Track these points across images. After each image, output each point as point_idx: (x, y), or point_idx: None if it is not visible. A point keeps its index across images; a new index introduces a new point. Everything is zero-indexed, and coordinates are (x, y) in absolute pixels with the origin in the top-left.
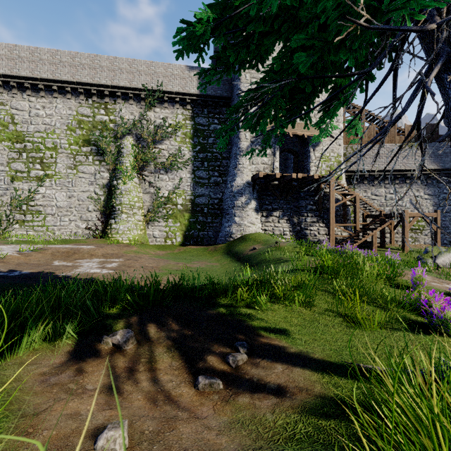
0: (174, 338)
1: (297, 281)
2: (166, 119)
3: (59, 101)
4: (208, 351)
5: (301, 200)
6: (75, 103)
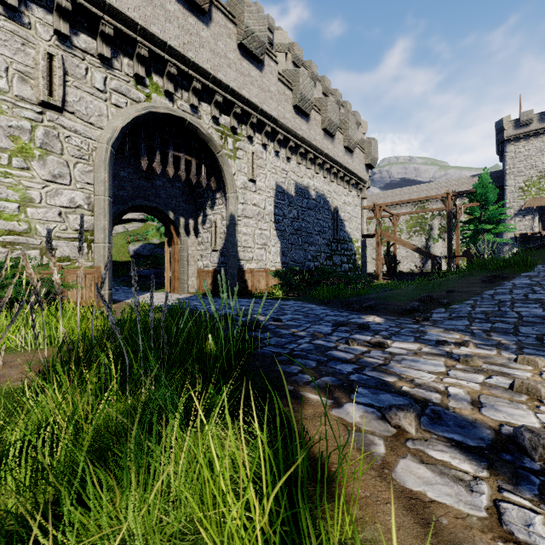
0: None
1: None
2: None
3: (402, 210)
4: None
5: None
6: (409, 209)
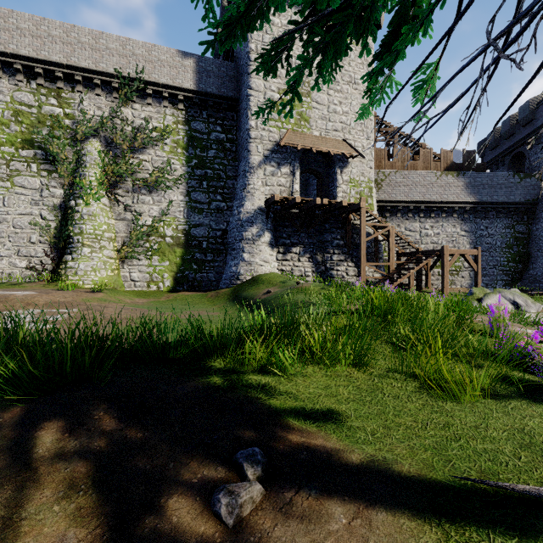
0: (97, 453)
1: (339, 327)
2: (150, 120)
3: None
4: (174, 480)
5: (326, 233)
6: (9, 85)
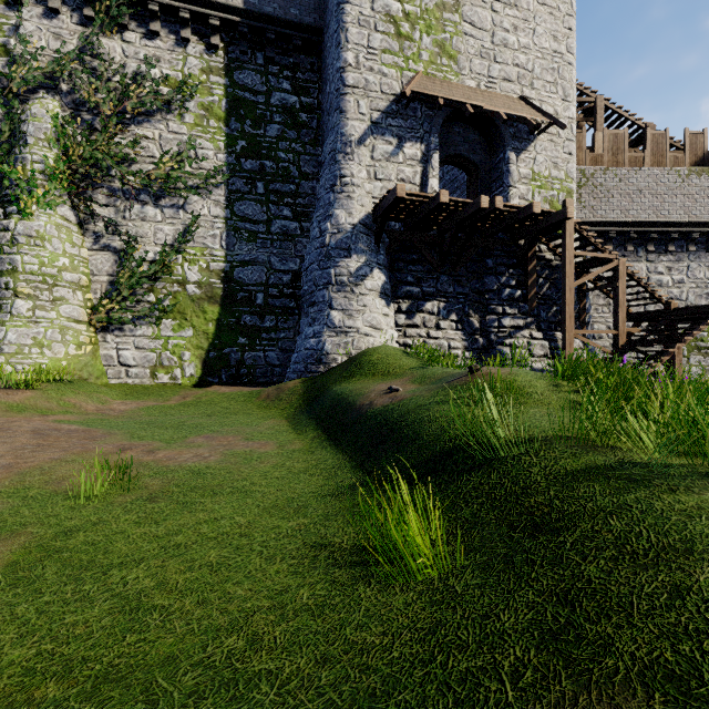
0: None
1: None
2: (156, 64)
3: None
4: None
5: (488, 276)
6: None
